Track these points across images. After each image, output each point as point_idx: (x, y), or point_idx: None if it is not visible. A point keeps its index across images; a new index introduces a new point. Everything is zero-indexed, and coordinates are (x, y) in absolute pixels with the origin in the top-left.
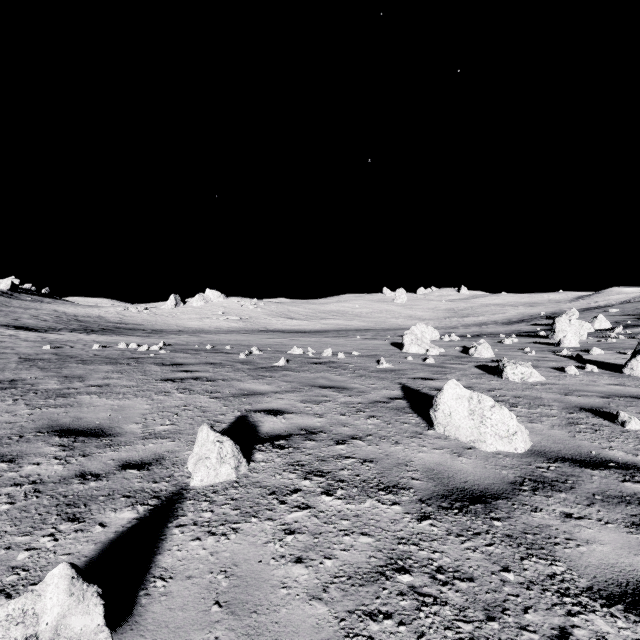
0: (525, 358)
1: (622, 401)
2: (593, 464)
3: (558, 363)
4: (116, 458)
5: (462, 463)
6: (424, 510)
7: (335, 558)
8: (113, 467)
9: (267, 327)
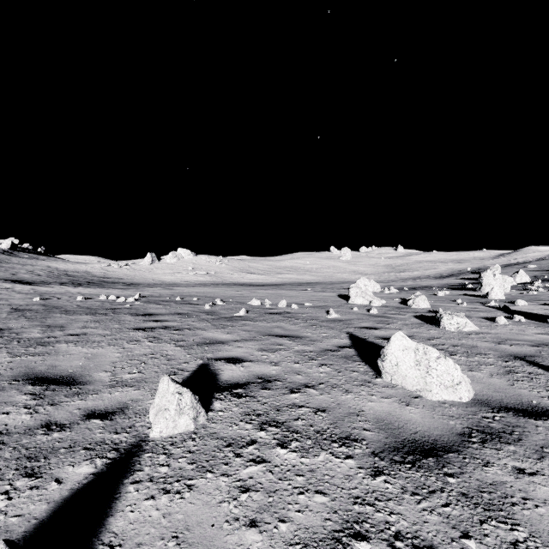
0: (458, 309)
1: None
2: (536, 414)
3: (488, 313)
4: (82, 407)
5: (410, 413)
6: (377, 464)
7: (290, 521)
8: (78, 417)
9: (230, 281)
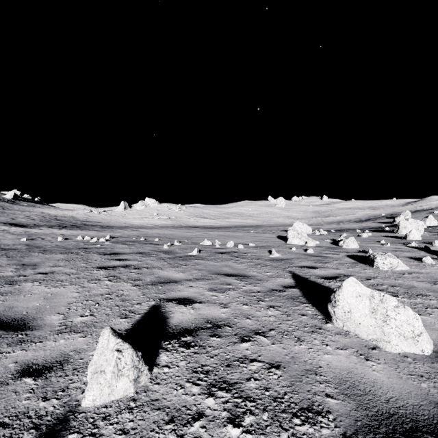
0: (384, 249)
1: None
2: None
3: (412, 253)
4: (20, 360)
5: (373, 370)
6: None
7: None
8: (11, 374)
9: (187, 224)
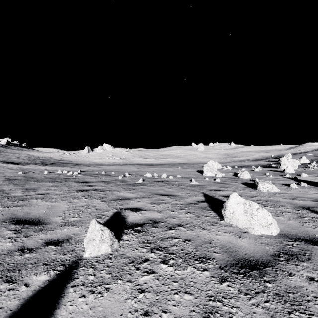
0: (267, 179)
1: None
2: (317, 243)
3: (285, 181)
4: (44, 238)
5: (242, 242)
6: (223, 275)
7: (169, 312)
8: (41, 244)
9: (134, 162)
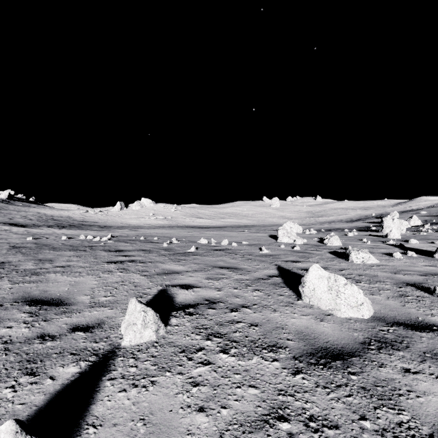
0: (363, 246)
1: (436, 278)
2: (421, 327)
3: (387, 250)
4: (69, 322)
5: (324, 327)
6: (297, 366)
7: (229, 407)
8: (66, 330)
9: (183, 224)
